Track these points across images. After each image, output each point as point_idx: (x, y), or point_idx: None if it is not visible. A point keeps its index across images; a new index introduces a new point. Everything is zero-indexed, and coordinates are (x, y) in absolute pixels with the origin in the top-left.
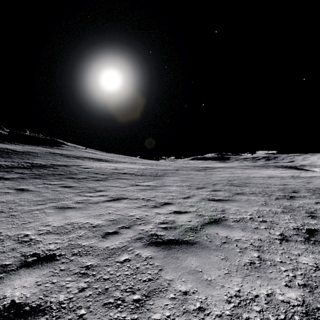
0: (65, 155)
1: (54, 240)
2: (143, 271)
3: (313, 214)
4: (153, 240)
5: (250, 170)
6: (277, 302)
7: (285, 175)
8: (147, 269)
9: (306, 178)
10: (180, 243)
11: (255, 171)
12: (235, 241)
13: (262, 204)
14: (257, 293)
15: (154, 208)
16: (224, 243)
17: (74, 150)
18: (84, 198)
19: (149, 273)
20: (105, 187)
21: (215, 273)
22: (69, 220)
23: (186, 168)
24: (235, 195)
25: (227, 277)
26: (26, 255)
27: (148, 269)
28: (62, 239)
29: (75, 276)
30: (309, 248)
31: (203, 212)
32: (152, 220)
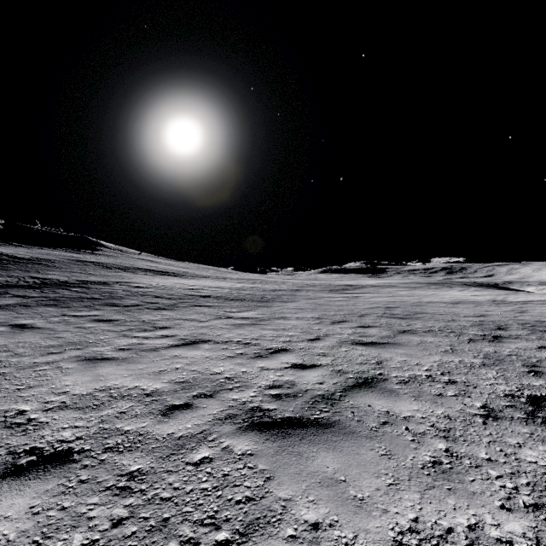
0: (103, 265)
1: (72, 421)
2: (236, 481)
3: (536, 369)
4: (255, 419)
5: (422, 290)
6: (488, 543)
7: (482, 299)
8: (243, 477)
9: (517, 305)
10: (305, 425)
11: (430, 292)
12: (403, 420)
13: (446, 350)
14: (450, 525)
15: (257, 358)
16: (384, 425)
17: (120, 257)
18: (134, 341)
19: (247, 486)
20: (172, 321)
21: (370, 483)
22: (104, 383)
23: (312, 287)
24: (399, 335)
25: (392, 491)
26: (17, 452)
27: (246, 478)
28: (88, 420)
29: (107, 494)
30: (536, 432)
31: (345, 366)
32: (253, 382)
